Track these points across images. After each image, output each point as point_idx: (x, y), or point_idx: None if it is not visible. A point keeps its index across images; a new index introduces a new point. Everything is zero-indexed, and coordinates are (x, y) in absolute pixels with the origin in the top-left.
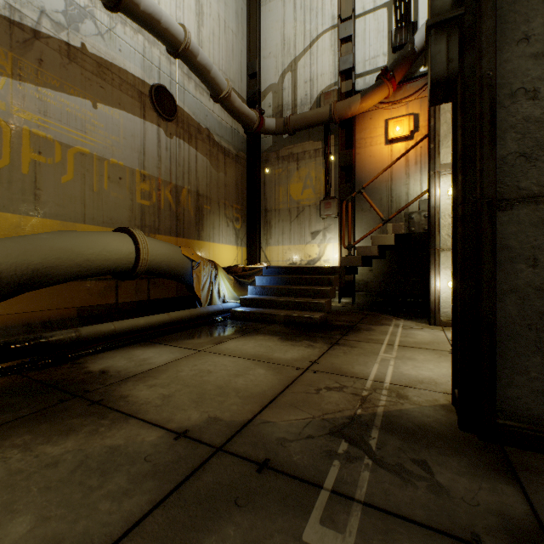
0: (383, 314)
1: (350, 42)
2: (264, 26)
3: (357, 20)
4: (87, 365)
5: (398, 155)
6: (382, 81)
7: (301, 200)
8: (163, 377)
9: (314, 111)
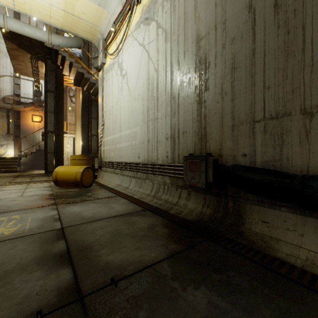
0: (32, 170)
1: (19, 85)
2: None
3: (22, 79)
4: None
5: (36, 126)
6: (31, 105)
7: None
8: None
9: (4, 105)
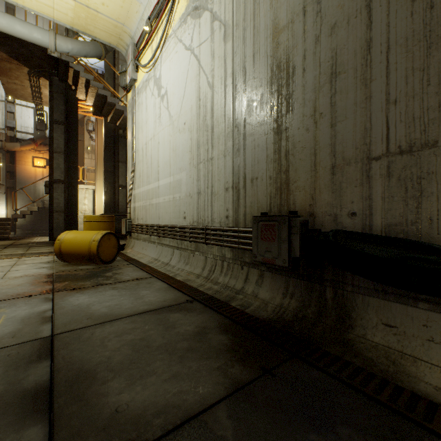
0: (33, 236)
1: (13, 114)
2: None
3: (17, 106)
4: None
5: (39, 173)
6: (32, 142)
7: None
8: None
9: None
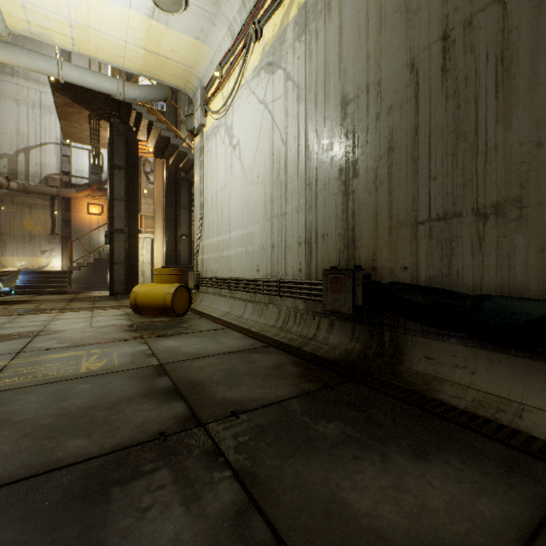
0: (89, 290)
1: (69, 158)
2: (0, 113)
3: (73, 148)
4: (2, 301)
5: (95, 221)
6: (87, 188)
7: (34, 231)
8: (39, 299)
9: (48, 189)
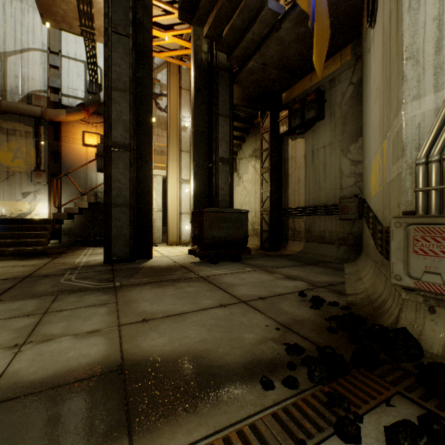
0: (82, 246)
1: (58, 70)
2: None
3: (63, 58)
4: None
5: (91, 155)
6: (82, 109)
7: (12, 166)
8: None
9: (28, 107)
